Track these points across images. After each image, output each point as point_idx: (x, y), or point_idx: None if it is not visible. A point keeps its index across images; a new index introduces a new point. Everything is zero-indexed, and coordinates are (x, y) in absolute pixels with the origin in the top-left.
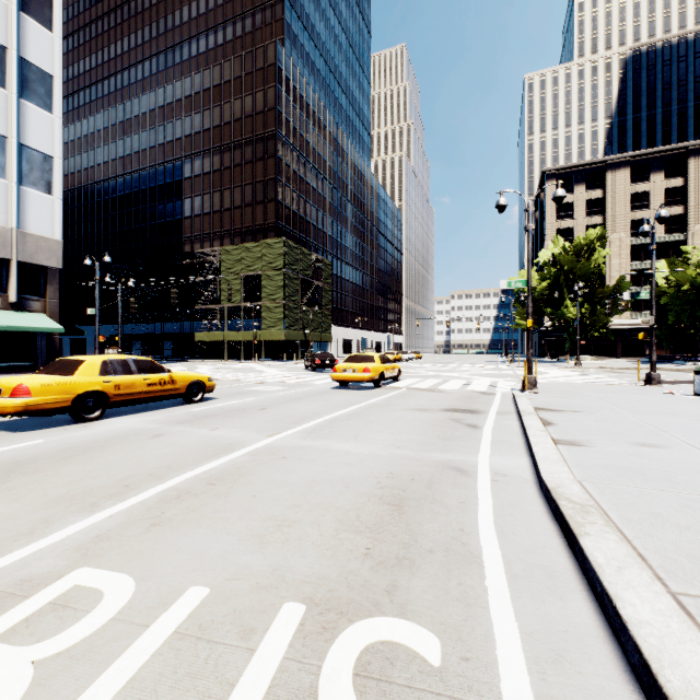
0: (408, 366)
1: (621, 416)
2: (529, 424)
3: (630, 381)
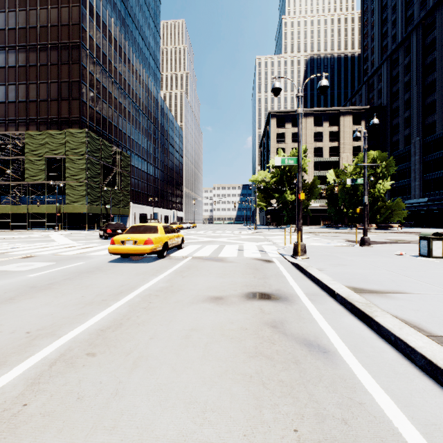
0: (188, 233)
1: None
2: (433, 354)
3: (342, 242)
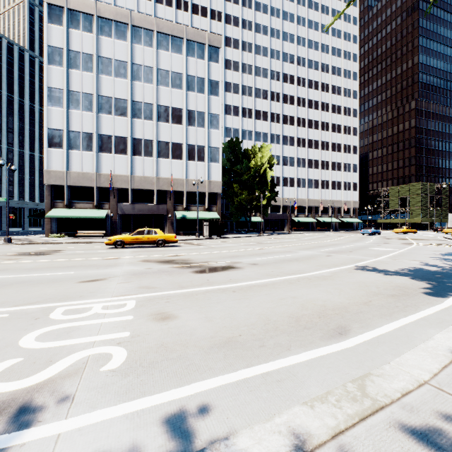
0: None
1: None
2: None
3: None
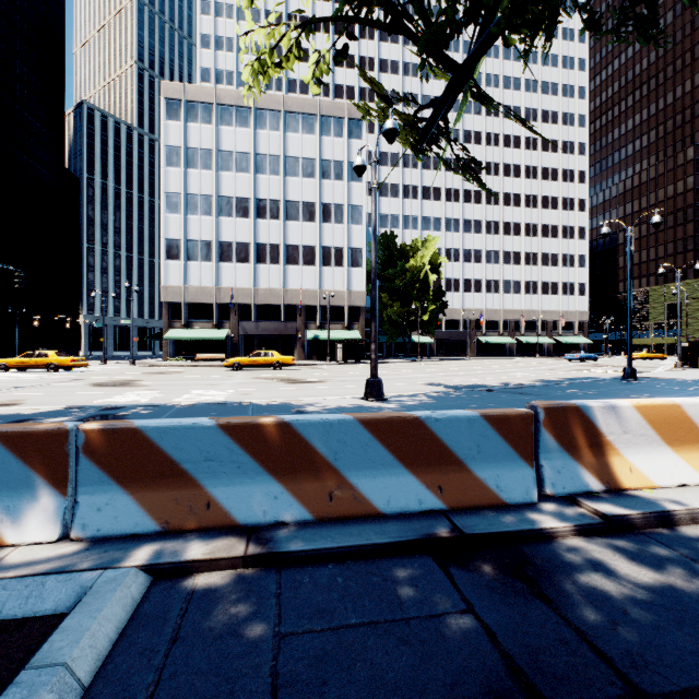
0: None
1: None
2: None
3: None
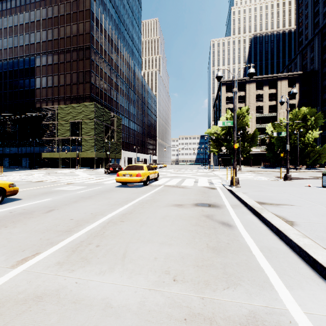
0: (161, 171)
1: (320, 208)
2: (280, 225)
3: (272, 178)
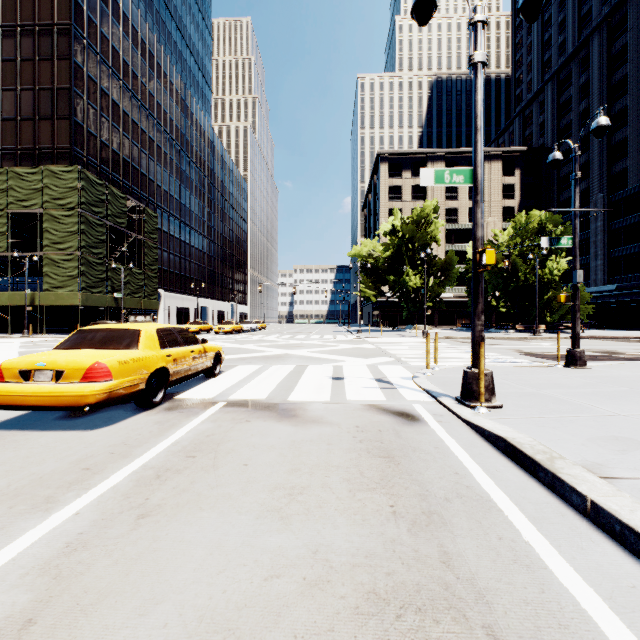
0: (248, 340)
1: None
2: None
3: (518, 356)
